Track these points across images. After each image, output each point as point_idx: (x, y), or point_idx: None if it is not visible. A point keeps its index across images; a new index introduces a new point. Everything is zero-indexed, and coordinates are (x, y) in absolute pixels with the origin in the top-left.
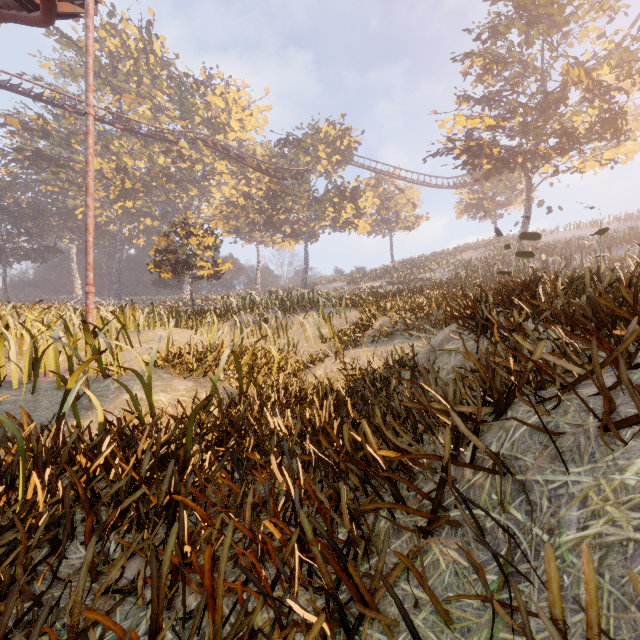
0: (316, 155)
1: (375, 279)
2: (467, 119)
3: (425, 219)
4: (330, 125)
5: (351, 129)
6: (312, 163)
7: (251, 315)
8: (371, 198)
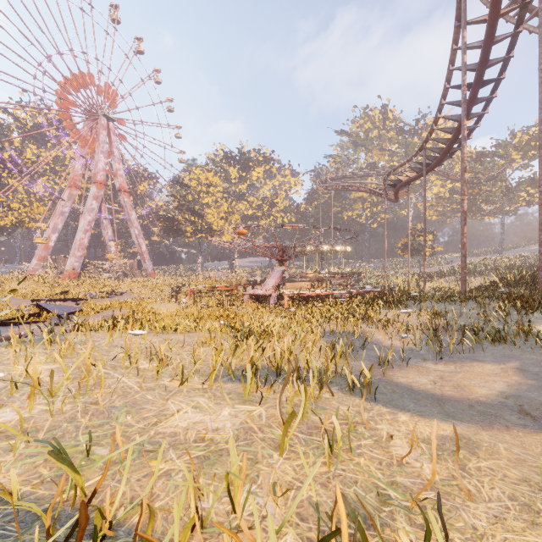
0: (510, 158)
1: None
2: None
3: None
4: (522, 135)
5: None
6: (506, 165)
7: (453, 277)
8: None
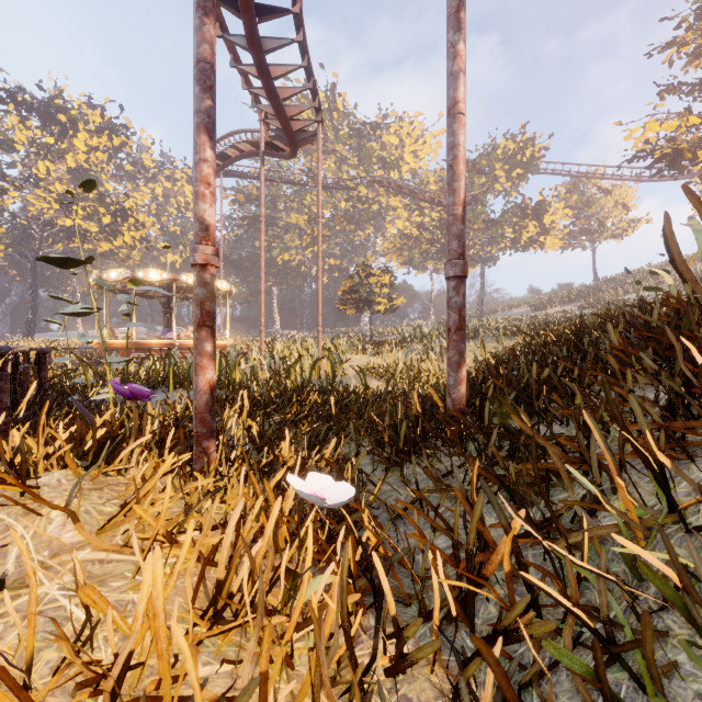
0: (492, 175)
1: (567, 302)
2: (661, 124)
3: (644, 222)
4: (508, 140)
5: (534, 138)
6: (488, 184)
7: (421, 344)
8: (561, 209)
